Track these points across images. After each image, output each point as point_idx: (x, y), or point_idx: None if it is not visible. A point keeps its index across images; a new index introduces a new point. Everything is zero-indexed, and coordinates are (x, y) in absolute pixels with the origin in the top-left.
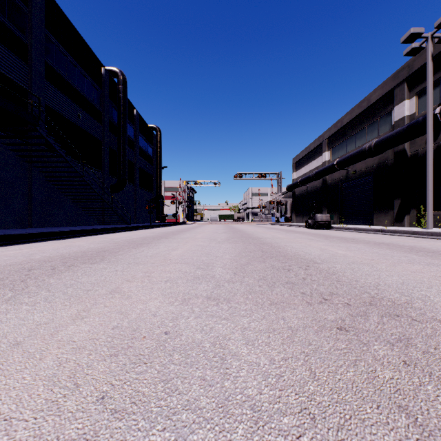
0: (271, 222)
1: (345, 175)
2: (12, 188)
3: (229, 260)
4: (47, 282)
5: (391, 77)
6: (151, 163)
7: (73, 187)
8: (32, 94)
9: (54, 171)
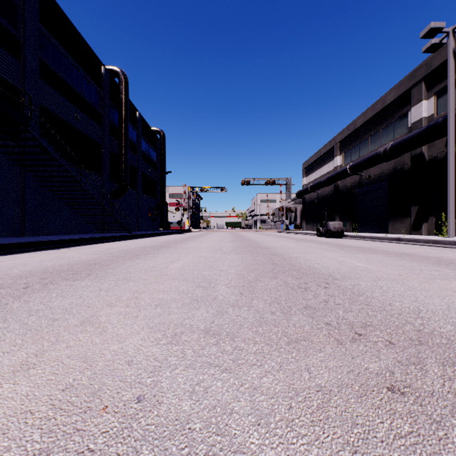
0: (280, 230)
1: (358, 180)
2: (3, 194)
3: (235, 275)
4: (9, 306)
5: (407, 76)
6: (154, 168)
7: (70, 193)
8: (22, 91)
9: (48, 176)
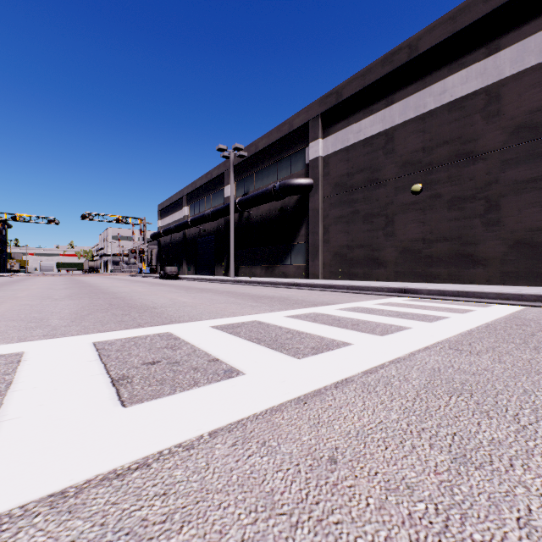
0: (133, 274)
1: (199, 232)
2: None
3: (65, 295)
4: None
5: (223, 163)
6: None
7: None
8: None
9: None
